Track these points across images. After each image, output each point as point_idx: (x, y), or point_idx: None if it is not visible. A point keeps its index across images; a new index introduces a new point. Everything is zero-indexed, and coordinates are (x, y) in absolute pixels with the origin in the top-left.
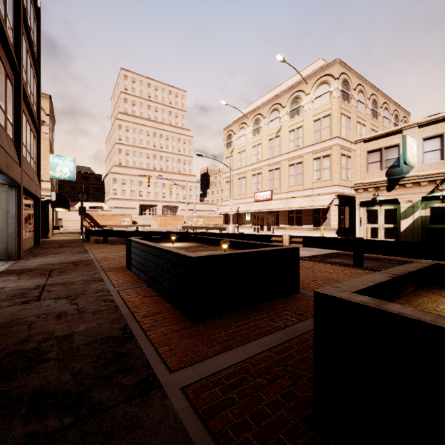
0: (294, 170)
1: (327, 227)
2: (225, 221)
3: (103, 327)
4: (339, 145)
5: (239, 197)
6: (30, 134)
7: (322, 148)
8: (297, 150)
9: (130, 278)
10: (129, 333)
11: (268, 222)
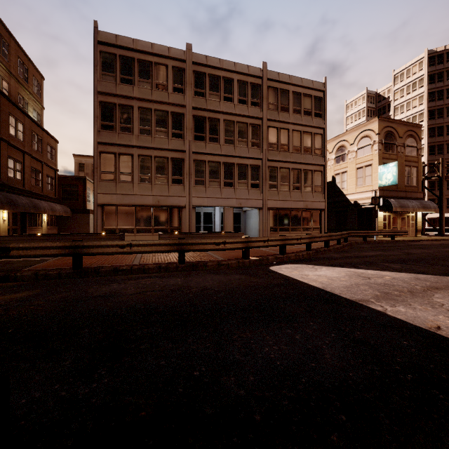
0: None
1: None
2: None
3: None
4: None
5: None
6: (301, 174)
7: None
8: None
9: None
10: None
11: None
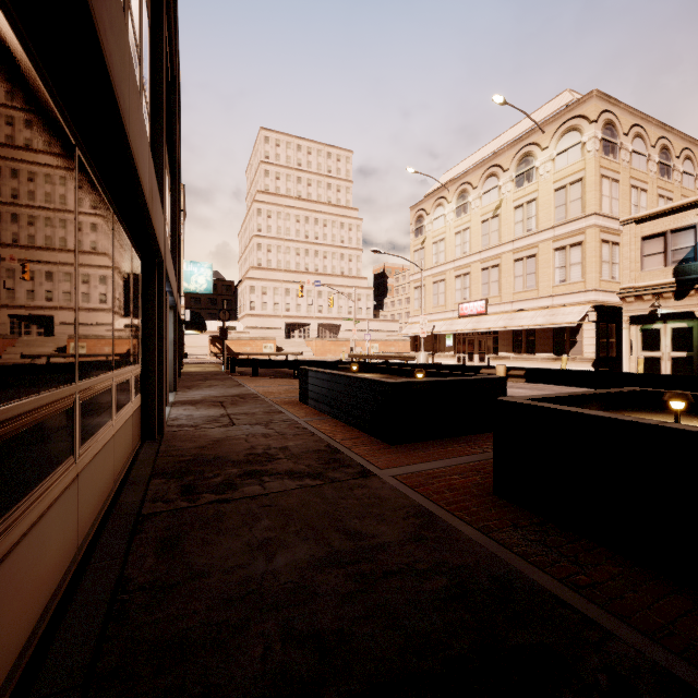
0: (522, 267)
1: (578, 356)
2: (413, 347)
3: (309, 444)
4: (598, 227)
5: (435, 311)
6: None
7: (568, 232)
8: (528, 236)
9: (310, 411)
10: (335, 449)
11: (481, 348)
